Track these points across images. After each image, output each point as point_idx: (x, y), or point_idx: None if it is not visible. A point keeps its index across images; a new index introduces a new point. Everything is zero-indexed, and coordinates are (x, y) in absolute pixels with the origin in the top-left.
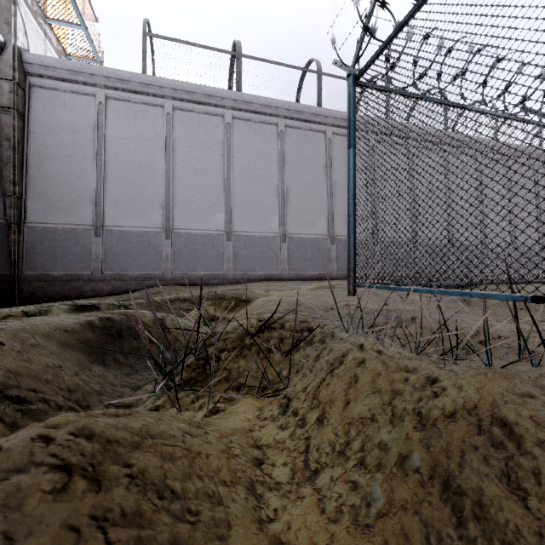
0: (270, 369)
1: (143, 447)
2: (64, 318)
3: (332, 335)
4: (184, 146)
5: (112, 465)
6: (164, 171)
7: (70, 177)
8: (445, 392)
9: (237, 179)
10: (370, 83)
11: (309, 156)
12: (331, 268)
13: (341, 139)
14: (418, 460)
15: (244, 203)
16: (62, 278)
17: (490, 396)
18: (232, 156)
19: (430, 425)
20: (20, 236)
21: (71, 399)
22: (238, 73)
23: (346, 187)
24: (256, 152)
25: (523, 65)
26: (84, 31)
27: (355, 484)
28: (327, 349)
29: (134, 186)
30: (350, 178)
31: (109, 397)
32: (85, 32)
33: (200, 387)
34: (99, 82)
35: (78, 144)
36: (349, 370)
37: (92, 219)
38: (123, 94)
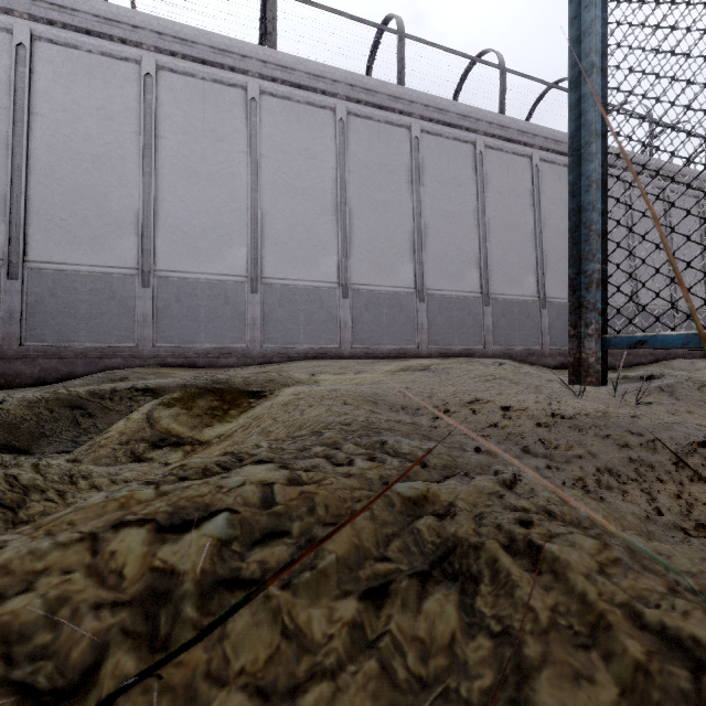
0: None
1: None
2: None
3: None
4: (177, 131)
5: None
6: (141, 171)
7: None
8: None
9: (268, 192)
10: None
11: (385, 163)
12: (420, 340)
13: (433, 140)
14: None
15: (281, 231)
16: None
17: None
18: (259, 154)
19: None
20: None
21: None
22: (271, 20)
23: (441, 215)
24: (301, 151)
25: None
26: None
27: None
28: None
29: (86, 194)
30: None
31: None
32: None
33: None
34: (17, 6)
35: None
36: None
37: (3, 248)
38: (64, 33)
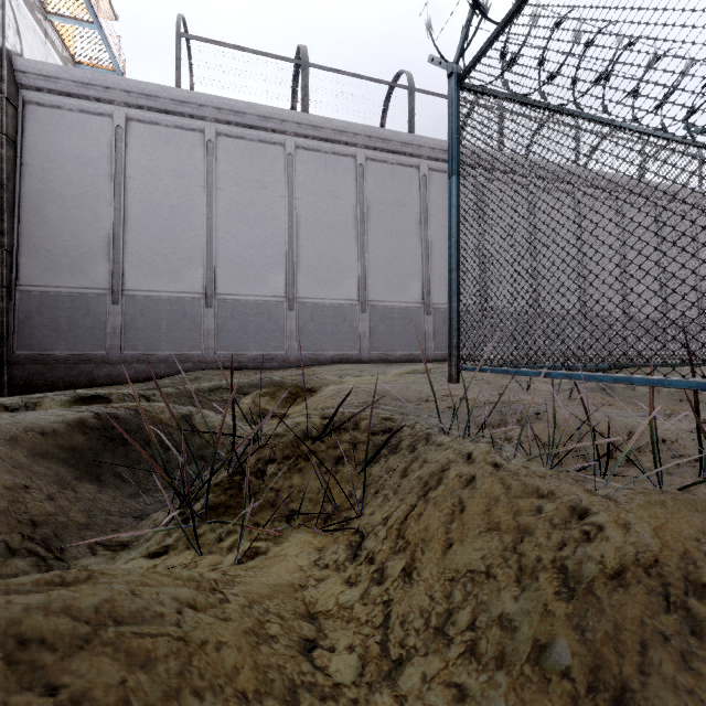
0: (337, 488)
1: (94, 645)
2: (43, 415)
3: (427, 438)
4: (231, 184)
5: (17, 694)
6: (205, 217)
7: (78, 225)
8: (603, 533)
9: (301, 228)
10: (479, 87)
11: (397, 198)
12: (427, 347)
13: (439, 176)
14: (567, 654)
15: (312, 260)
16: (67, 359)
17: (677, 543)
18: (295, 198)
19: (583, 591)
20: (9, 303)
21: (35, 538)
22: (304, 88)
23: (446, 240)
24: (328, 193)
25: (690, 65)
26: (98, 30)
27: (462, 692)
28: (419, 460)
29: (165, 236)
30: (452, 218)
31: (98, 532)
32: (100, 33)
33: (232, 517)
34: (117, 98)
35: (89, 180)
36: (451, 492)
37: (108, 280)
38: (149, 114)
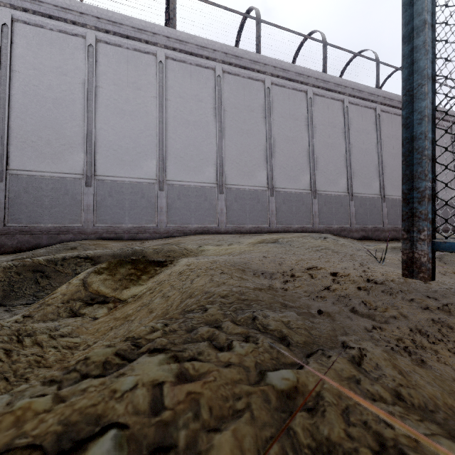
0: None
1: None
2: None
3: None
4: (110, 83)
5: None
6: (85, 110)
7: None
8: None
9: (170, 123)
10: None
11: (248, 104)
12: (270, 221)
13: (279, 89)
14: None
15: (179, 150)
16: None
17: None
18: (165, 98)
19: None
20: None
21: None
22: (172, 10)
23: (284, 139)
24: (192, 97)
25: None
26: None
27: None
28: None
29: (48, 124)
30: None
31: None
32: None
33: None
34: None
35: None
36: None
37: None
38: (34, 17)
